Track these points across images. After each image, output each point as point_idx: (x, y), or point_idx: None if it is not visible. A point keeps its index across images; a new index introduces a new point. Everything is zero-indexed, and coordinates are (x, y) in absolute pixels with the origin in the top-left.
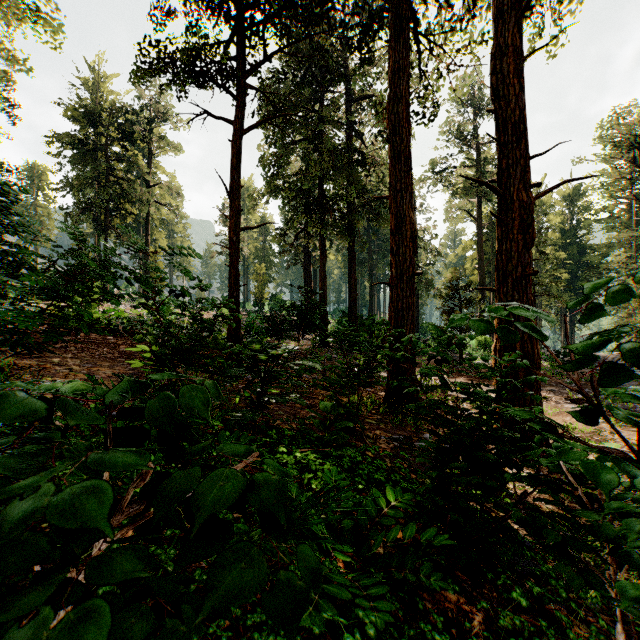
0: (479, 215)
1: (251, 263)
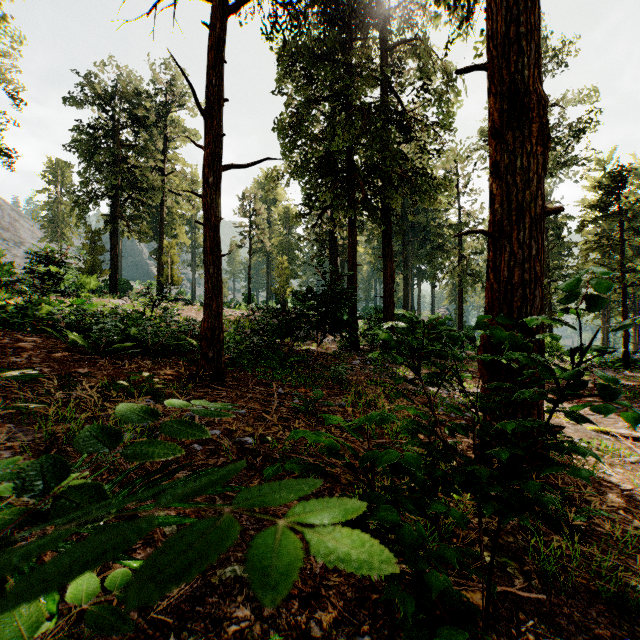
0: None
1: (274, 258)
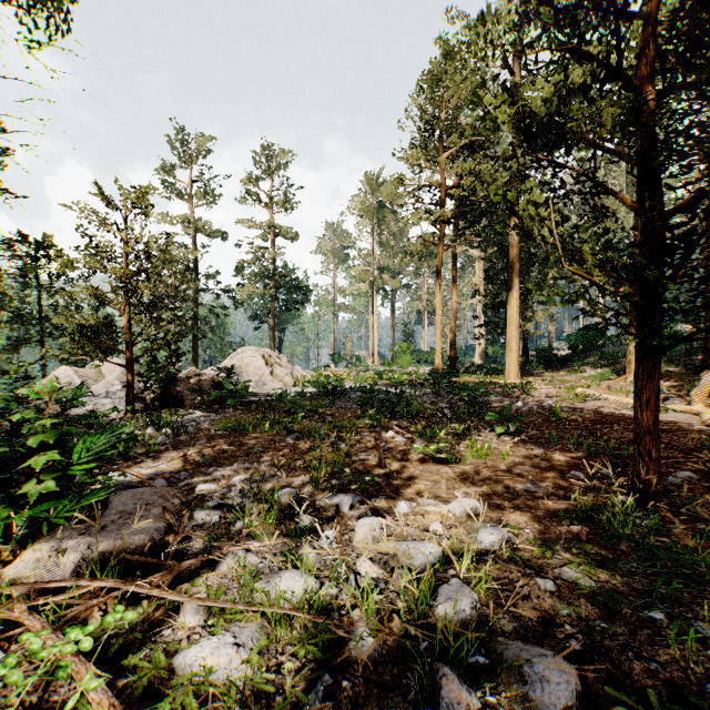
0: None
1: None
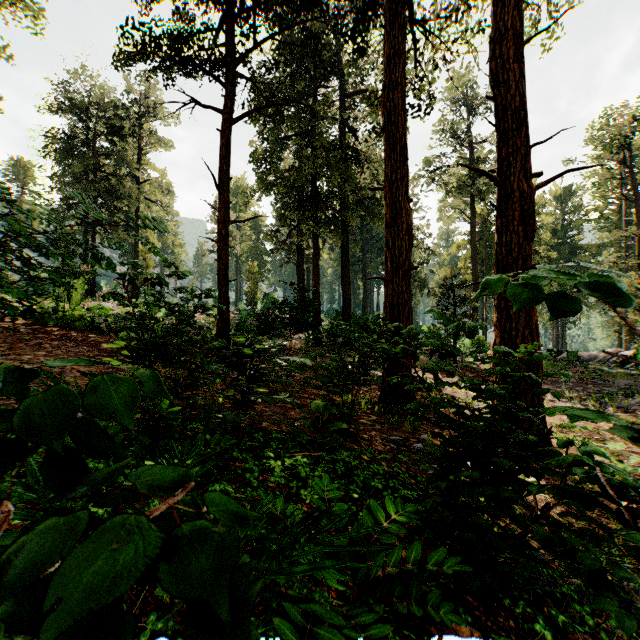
0: (472, 214)
1: (244, 262)
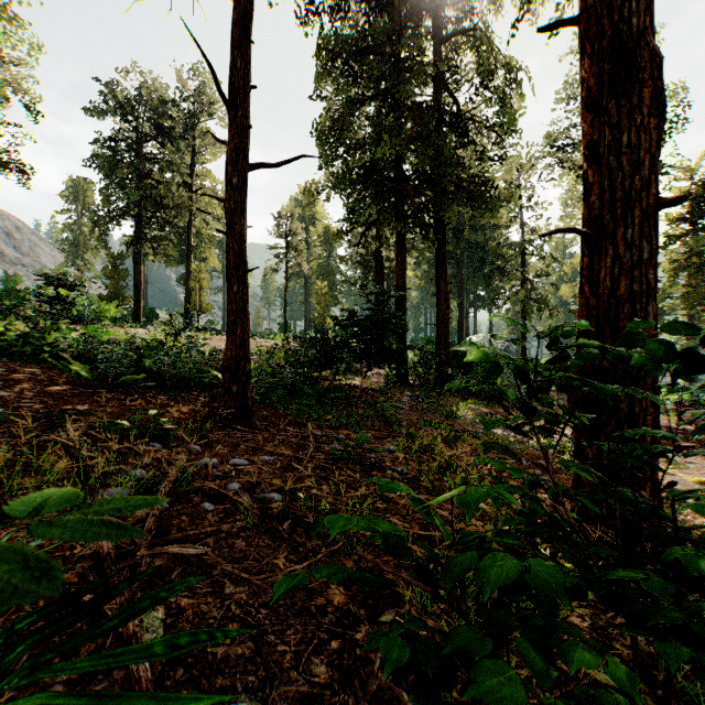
0: None
1: (313, 283)
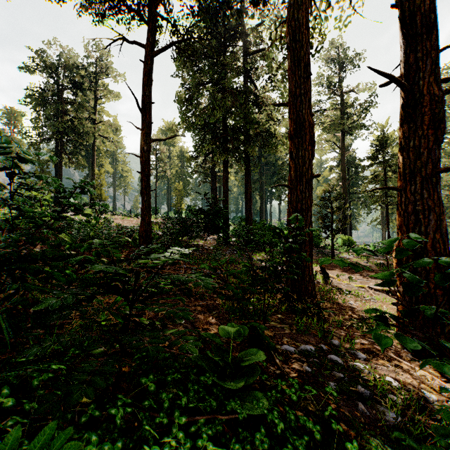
0: (342, 145)
1: (173, 182)
